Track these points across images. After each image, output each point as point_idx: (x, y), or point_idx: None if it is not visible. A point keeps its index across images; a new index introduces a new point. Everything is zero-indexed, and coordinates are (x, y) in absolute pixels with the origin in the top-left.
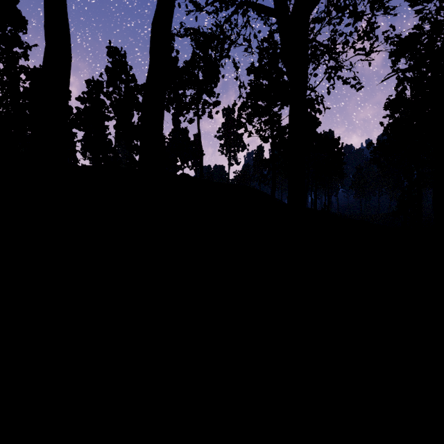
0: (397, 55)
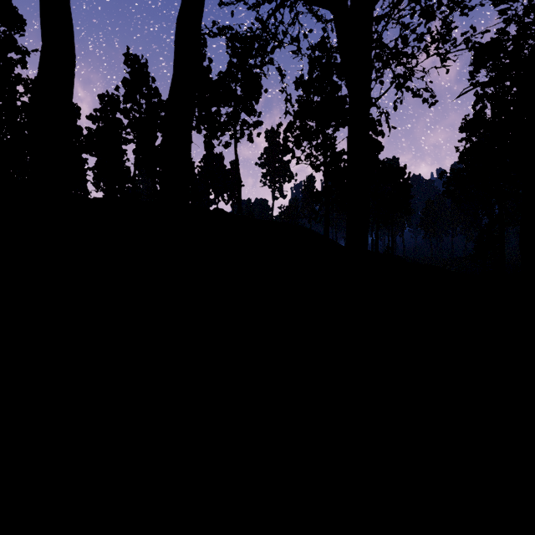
0: (476, 65)
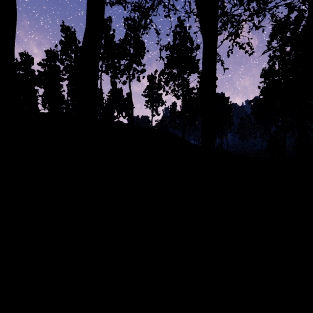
0: (271, 36)
